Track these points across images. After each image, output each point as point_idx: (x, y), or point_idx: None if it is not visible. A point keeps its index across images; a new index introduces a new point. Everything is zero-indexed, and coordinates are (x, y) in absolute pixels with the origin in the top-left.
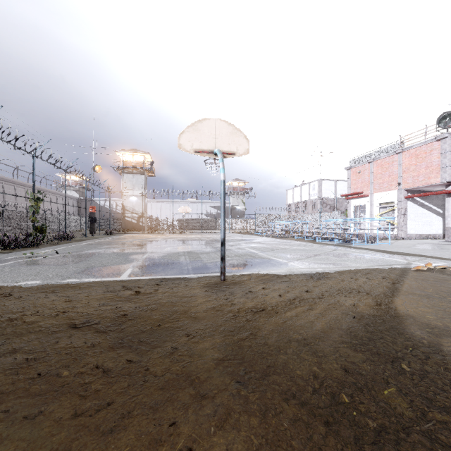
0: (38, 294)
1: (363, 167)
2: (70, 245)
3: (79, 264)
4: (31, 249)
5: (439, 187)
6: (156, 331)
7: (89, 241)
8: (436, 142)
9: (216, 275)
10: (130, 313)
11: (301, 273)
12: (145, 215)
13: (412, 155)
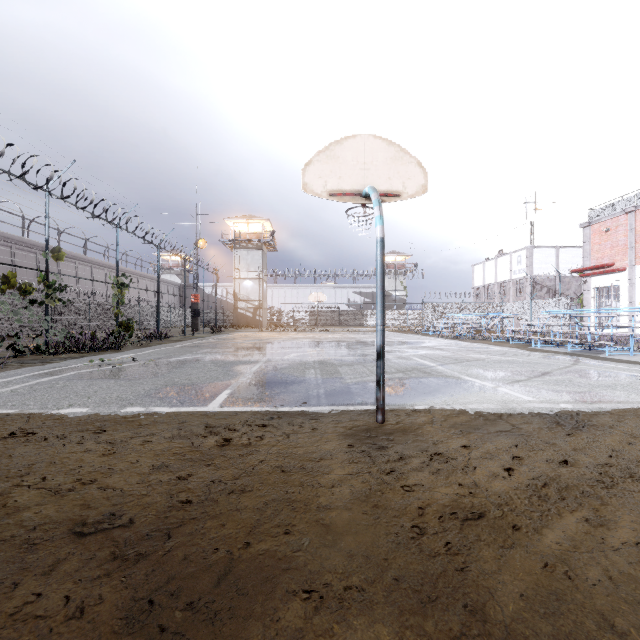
0: (73, 434)
1: (614, 221)
2: (160, 348)
3: (158, 379)
4: (110, 352)
5: None
6: (236, 568)
7: (187, 342)
8: None
9: (367, 409)
10: (198, 500)
11: (530, 413)
12: (263, 306)
13: None
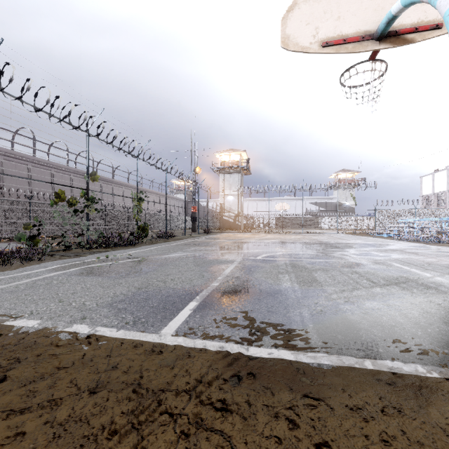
0: None
1: None
2: (162, 245)
3: (137, 279)
4: (127, 248)
5: None
6: None
7: (184, 240)
8: None
9: (399, 372)
10: None
11: None
12: (241, 214)
13: None
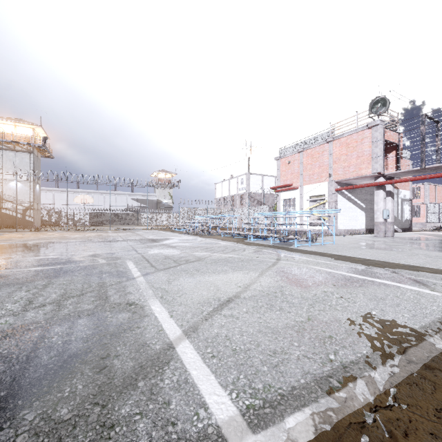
0: None
1: (293, 157)
2: None
3: None
4: None
5: (366, 180)
6: None
7: None
8: (367, 130)
9: None
10: None
11: None
12: (36, 208)
13: (343, 144)
